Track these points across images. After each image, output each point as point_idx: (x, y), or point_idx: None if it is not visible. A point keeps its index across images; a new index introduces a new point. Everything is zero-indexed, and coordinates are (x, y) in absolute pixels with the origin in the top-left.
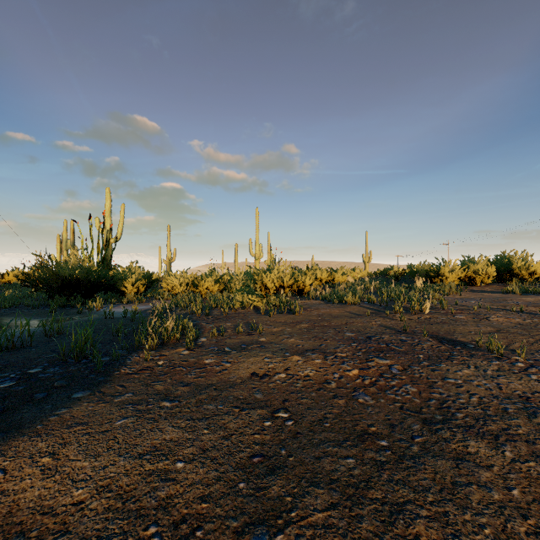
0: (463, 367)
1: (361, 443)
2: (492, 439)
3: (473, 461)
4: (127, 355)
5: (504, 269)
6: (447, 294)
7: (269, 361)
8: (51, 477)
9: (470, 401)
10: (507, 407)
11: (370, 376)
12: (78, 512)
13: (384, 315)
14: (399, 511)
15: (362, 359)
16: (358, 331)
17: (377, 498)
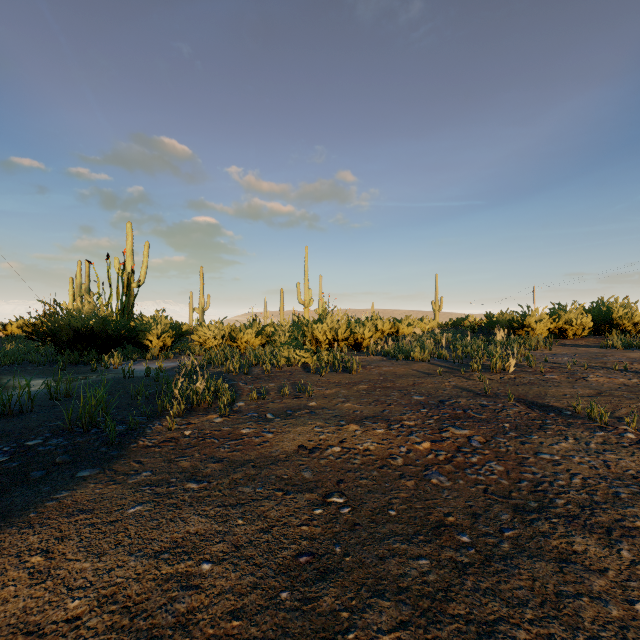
0: (560, 439)
1: (436, 538)
2: (603, 533)
3: (581, 563)
4: (148, 423)
5: (602, 319)
6: (534, 349)
7: (320, 431)
8: (40, 584)
9: (571, 483)
10: (619, 492)
11: (445, 451)
12: (71, 632)
13: (459, 374)
14: (489, 633)
15: (434, 428)
16: (428, 393)
17: (460, 614)
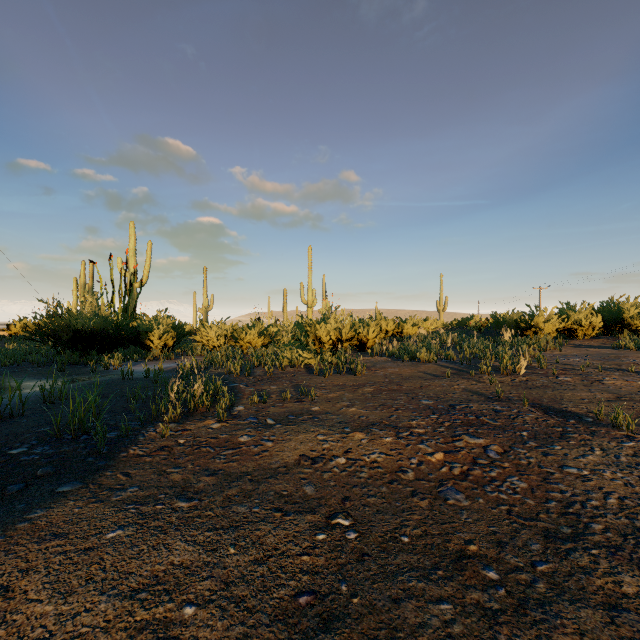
0: (586, 450)
1: (458, 574)
2: None
3: (635, 610)
4: (141, 429)
5: (612, 319)
6: (544, 350)
7: (324, 439)
8: None
9: (607, 504)
10: None
11: (460, 463)
12: None
13: (468, 376)
14: None
15: (446, 436)
16: (437, 397)
17: None
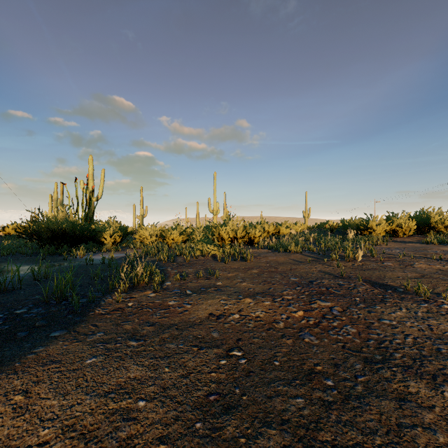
0: (396, 309)
1: (309, 382)
2: (430, 379)
3: (415, 401)
4: (102, 297)
5: (423, 223)
6: (375, 244)
7: (225, 303)
8: (20, 416)
9: (405, 341)
10: (440, 348)
11: (314, 317)
12: None
13: (322, 262)
14: None
15: (306, 301)
16: (301, 276)
17: (327, 440)
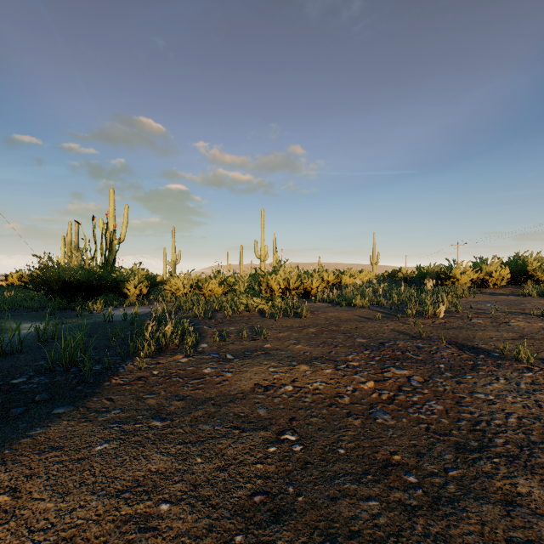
0: (492, 379)
1: (384, 478)
2: None
3: (527, 506)
4: (121, 363)
5: (518, 271)
6: (460, 297)
7: (274, 371)
8: (4, 525)
9: (507, 422)
10: None
11: (388, 390)
12: None
13: (395, 319)
14: None
15: (376, 368)
16: (369, 336)
17: None
